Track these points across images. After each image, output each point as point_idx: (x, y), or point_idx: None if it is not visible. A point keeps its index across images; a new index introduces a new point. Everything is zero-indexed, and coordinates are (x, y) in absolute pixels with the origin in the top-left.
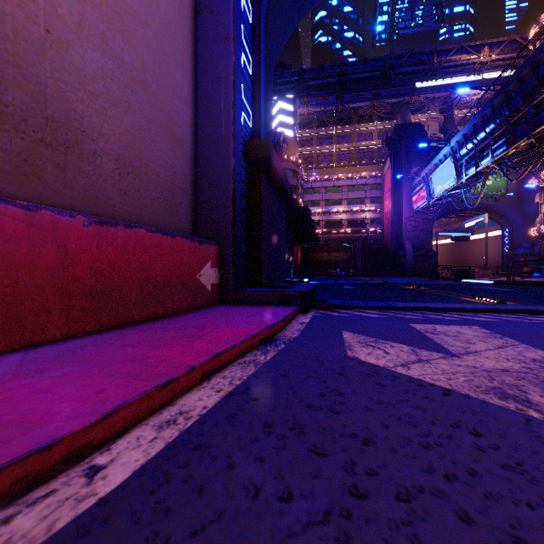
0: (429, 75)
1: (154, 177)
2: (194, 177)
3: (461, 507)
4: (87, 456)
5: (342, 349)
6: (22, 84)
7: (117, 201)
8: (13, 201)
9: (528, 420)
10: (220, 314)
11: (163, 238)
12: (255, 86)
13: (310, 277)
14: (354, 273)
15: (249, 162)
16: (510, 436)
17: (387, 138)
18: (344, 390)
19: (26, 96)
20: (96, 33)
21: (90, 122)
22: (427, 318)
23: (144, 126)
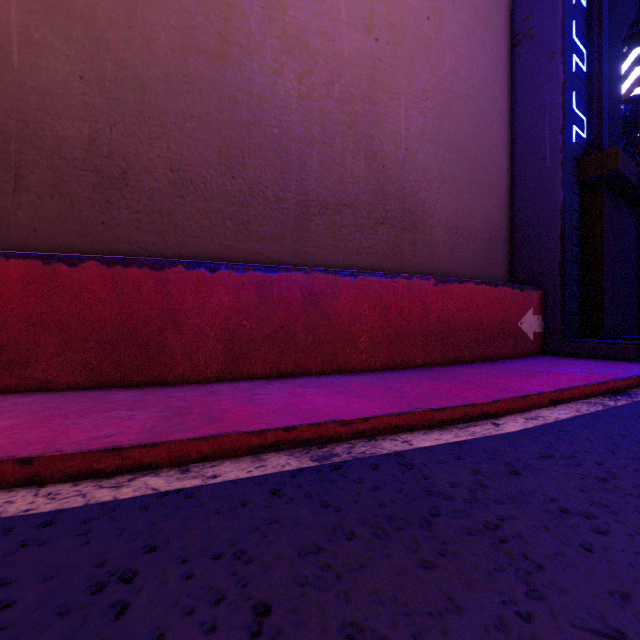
0: None
1: (473, 232)
2: (510, 220)
3: None
4: (487, 419)
5: None
6: (394, 194)
7: (446, 260)
8: (401, 275)
9: None
10: (549, 363)
11: (487, 289)
12: (592, 82)
13: None
14: None
15: (583, 184)
16: None
17: None
18: None
19: (396, 201)
20: (432, 131)
21: (429, 203)
22: None
23: (466, 189)
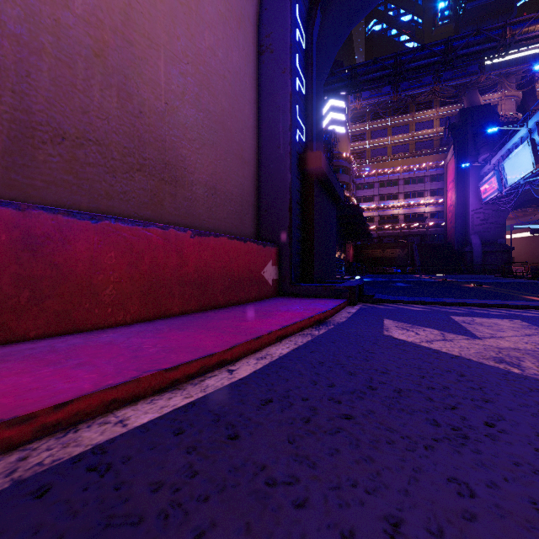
0: (500, 51)
1: (229, 195)
2: (257, 190)
3: (429, 397)
4: (225, 366)
5: (380, 330)
6: (153, 143)
7: (205, 216)
8: (156, 224)
9: (507, 373)
10: (281, 303)
11: (238, 243)
12: (308, 103)
13: (362, 275)
14: (412, 270)
15: (303, 173)
16: (485, 378)
17: (449, 124)
18: (375, 351)
19: (155, 151)
20: (193, 95)
21: (189, 161)
22: (471, 312)
23: (223, 156)
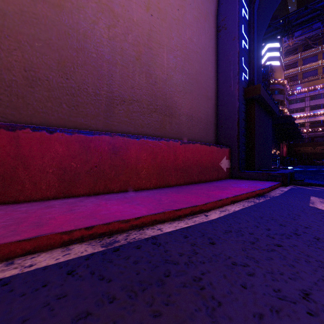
0: None
1: (199, 119)
2: (216, 114)
3: None
4: (202, 212)
5: (306, 203)
6: (161, 97)
7: (187, 132)
8: (163, 138)
9: None
10: (232, 182)
11: (205, 147)
12: (250, 54)
13: (294, 165)
14: None
15: (246, 100)
16: None
17: None
18: (301, 215)
19: (162, 100)
20: (180, 67)
21: (178, 103)
22: None
23: (196, 97)
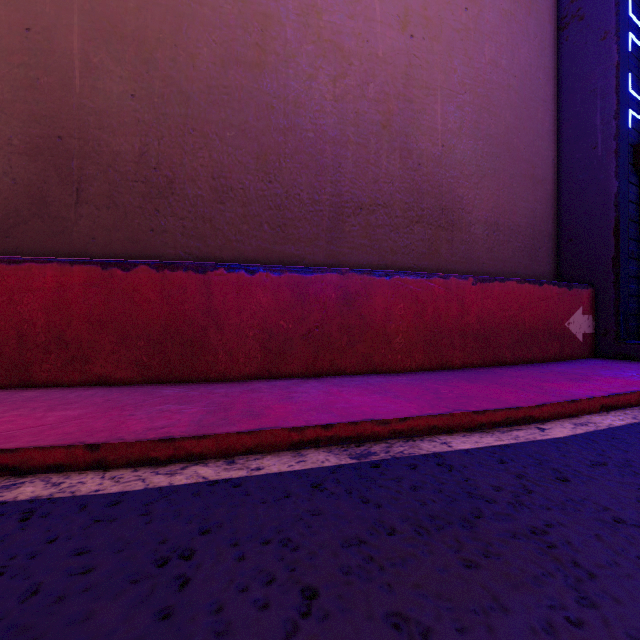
0: None
1: (515, 228)
2: (556, 214)
3: None
4: (532, 423)
5: None
6: (430, 192)
7: (485, 258)
8: (437, 274)
9: None
10: (600, 367)
11: (530, 287)
12: None
13: None
14: None
15: None
16: None
17: None
18: None
19: (432, 199)
20: (470, 125)
21: (467, 200)
22: None
23: (507, 183)
